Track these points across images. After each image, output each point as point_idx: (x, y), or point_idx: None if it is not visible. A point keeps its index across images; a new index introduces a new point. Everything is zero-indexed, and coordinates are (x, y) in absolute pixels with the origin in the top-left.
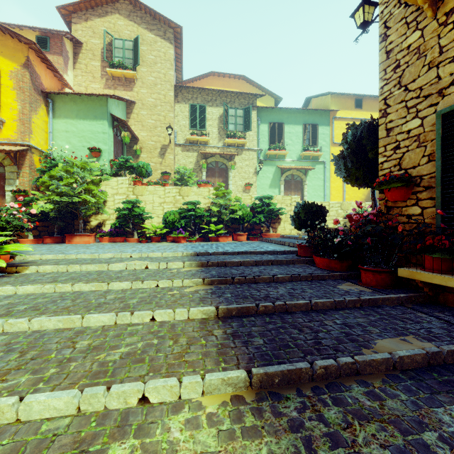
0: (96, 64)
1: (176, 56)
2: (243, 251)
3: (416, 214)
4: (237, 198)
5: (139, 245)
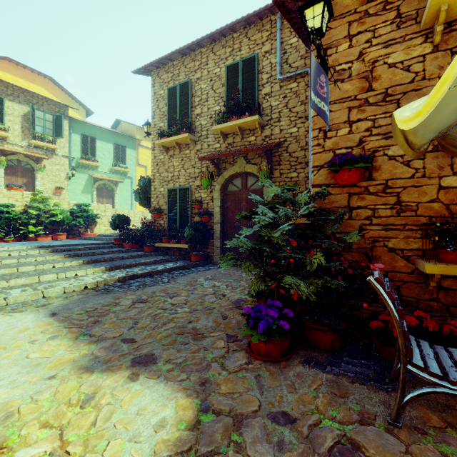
0: None
1: None
2: (77, 244)
3: (163, 223)
4: (56, 204)
5: None
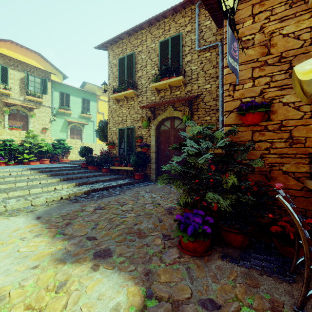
0: None
1: None
2: (56, 166)
3: (115, 152)
4: (42, 139)
5: None
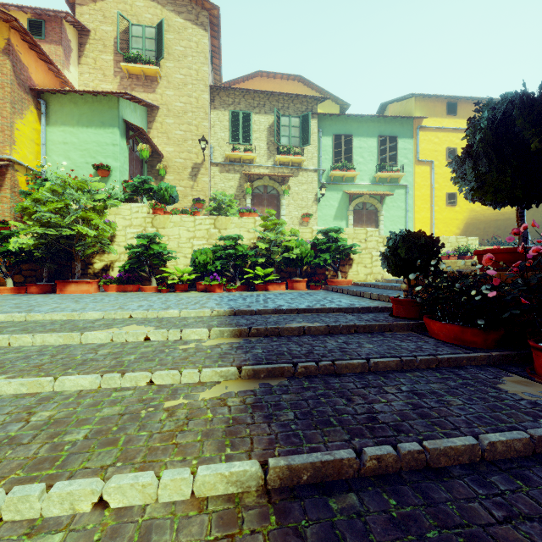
0: (108, 58)
1: (212, 50)
2: (306, 308)
3: None
4: (293, 232)
5: (154, 297)
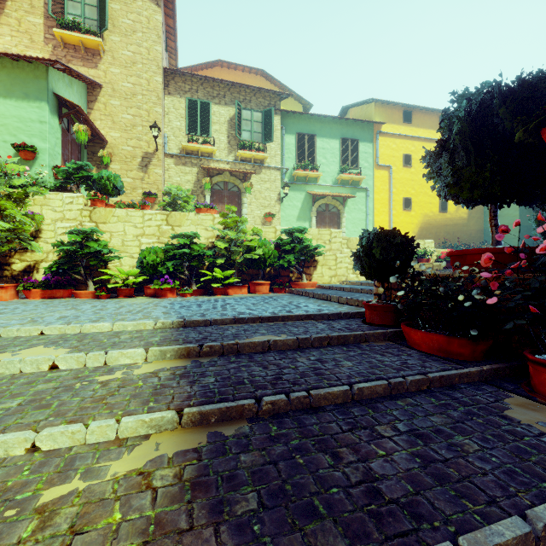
0: (37, 21)
1: (167, 30)
2: (270, 316)
3: None
4: (255, 231)
5: (88, 304)
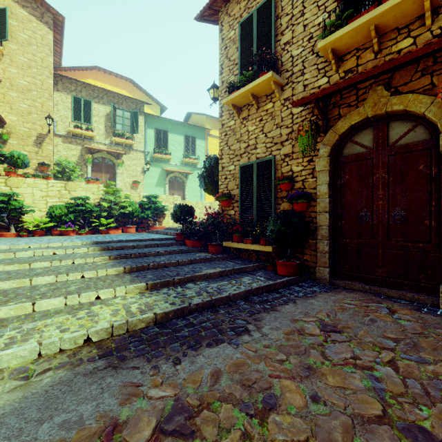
0: None
1: (54, 40)
2: (135, 239)
3: (233, 214)
4: (127, 196)
5: (24, 239)
